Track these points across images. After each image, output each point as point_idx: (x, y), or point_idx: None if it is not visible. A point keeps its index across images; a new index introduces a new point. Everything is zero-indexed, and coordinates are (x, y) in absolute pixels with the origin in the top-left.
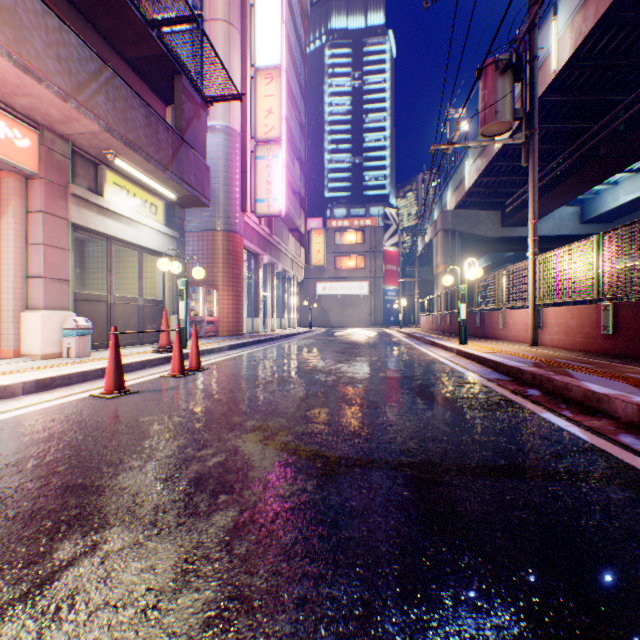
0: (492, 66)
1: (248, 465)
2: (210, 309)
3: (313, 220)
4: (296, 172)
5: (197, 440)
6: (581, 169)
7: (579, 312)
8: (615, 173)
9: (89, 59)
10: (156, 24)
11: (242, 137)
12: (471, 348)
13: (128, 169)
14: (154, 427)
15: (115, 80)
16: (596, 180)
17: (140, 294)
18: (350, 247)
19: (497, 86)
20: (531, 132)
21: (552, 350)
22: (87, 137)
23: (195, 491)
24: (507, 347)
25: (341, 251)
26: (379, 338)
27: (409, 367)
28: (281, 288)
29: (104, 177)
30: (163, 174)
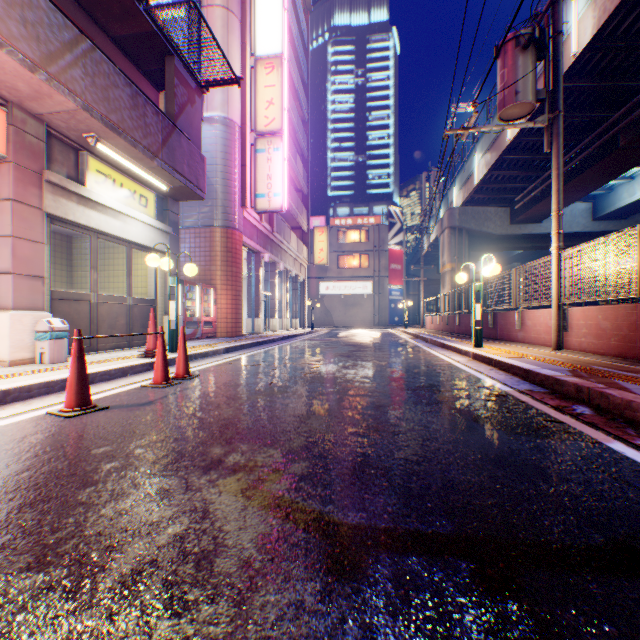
0: (512, 42)
1: (217, 543)
2: (208, 309)
3: (316, 218)
4: (298, 168)
5: (155, 490)
6: (598, 161)
7: (614, 312)
8: (634, 165)
9: (62, 26)
10: None
11: (241, 129)
12: (489, 352)
13: (112, 155)
14: (105, 465)
15: (94, 53)
16: (613, 173)
17: (128, 293)
18: (353, 246)
19: (518, 64)
20: (555, 114)
21: (581, 355)
22: (63, 117)
23: (120, 609)
24: (528, 351)
25: (344, 250)
26: (385, 339)
27: (424, 374)
28: (283, 287)
29: (86, 164)
30: (152, 162)
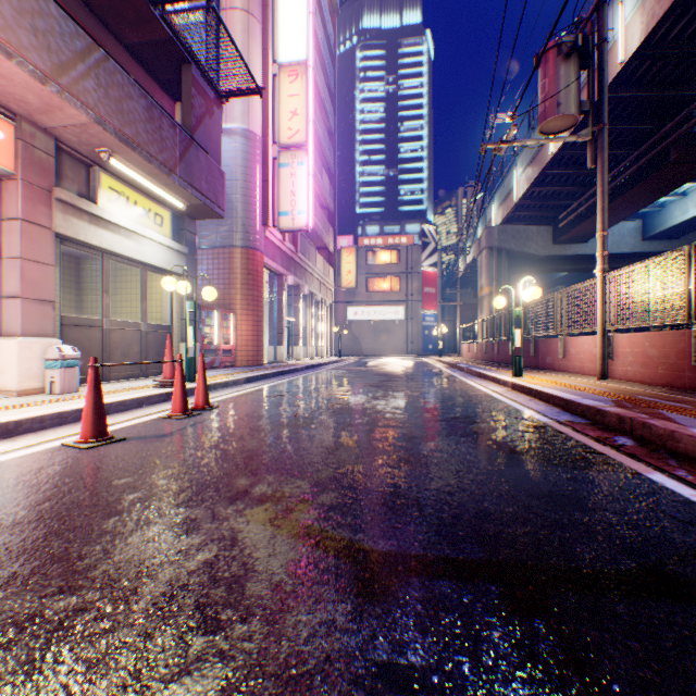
0: (554, 50)
1: (247, 569)
2: (227, 336)
3: (343, 238)
4: (324, 184)
5: (181, 519)
6: (648, 177)
7: (662, 339)
8: (686, 181)
9: (74, 35)
10: (159, 0)
11: (263, 142)
12: (529, 381)
13: (126, 171)
14: (128, 496)
15: (108, 63)
16: (664, 190)
17: (143, 318)
18: (384, 268)
19: (560, 73)
20: (600, 128)
21: (627, 384)
22: (74, 131)
23: (156, 627)
24: (571, 380)
25: (374, 272)
26: (418, 369)
27: (459, 405)
28: (307, 313)
29: (98, 180)
30: (168, 178)
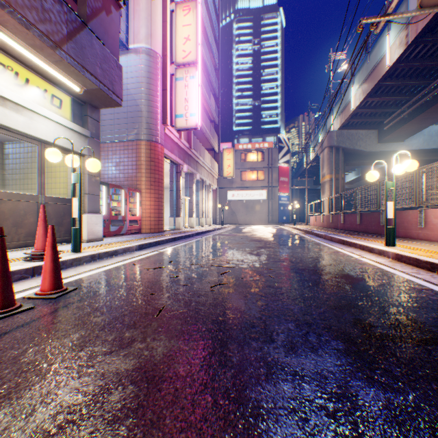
0: None
1: None
2: (134, 209)
3: (224, 144)
4: (211, 103)
5: None
6: None
7: None
8: None
9: None
10: None
11: (163, 59)
12: (417, 253)
13: (3, 38)
14: None
15: None
16: None
17: (39, 191)
18: (252, 164)
19: None
20: None
21: None
22: None
23: None
24: None
25: (245, 167)
26: (282, 235)
27: (368, 289)
28: (199, 194)
29: None
30: (53, 52)
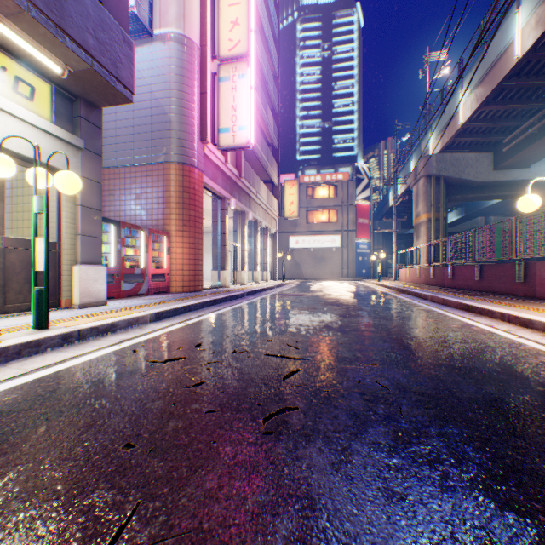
0: None
1: None
2: (160, 259)
3: (286, 176)
4: (269, 119)
5: None
6: None
7: None
8: None
9: None
10: None
11: (201, 51)
12: None
13: None
14: None
15: None
16: None
17: None
18: (322, 201)
19: None
20: None
21: None
22: None
23: None
24: None
25: (313, 205)
26: (367, 295)
27: None
28: (253, 239)
29: None
30: None
